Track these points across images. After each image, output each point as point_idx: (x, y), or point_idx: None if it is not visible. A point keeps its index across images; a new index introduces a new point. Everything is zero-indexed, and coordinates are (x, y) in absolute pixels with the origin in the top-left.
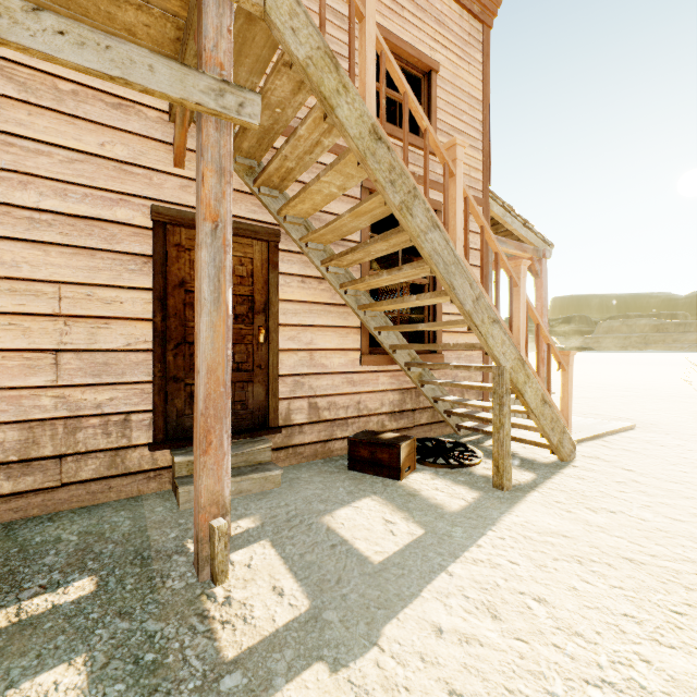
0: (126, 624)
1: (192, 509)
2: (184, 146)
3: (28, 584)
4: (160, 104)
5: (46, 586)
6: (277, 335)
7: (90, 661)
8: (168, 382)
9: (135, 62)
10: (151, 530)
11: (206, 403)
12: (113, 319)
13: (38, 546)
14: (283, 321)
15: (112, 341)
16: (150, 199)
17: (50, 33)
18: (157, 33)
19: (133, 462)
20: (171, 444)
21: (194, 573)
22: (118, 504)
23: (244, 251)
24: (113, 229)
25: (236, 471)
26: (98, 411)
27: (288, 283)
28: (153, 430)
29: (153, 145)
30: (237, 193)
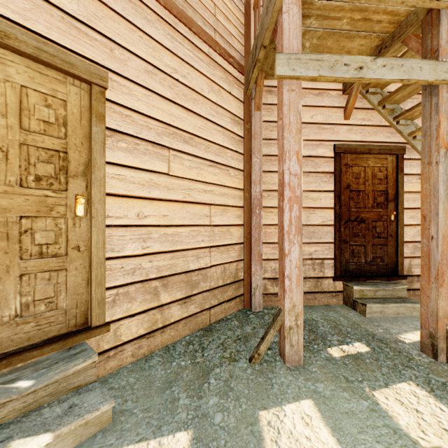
0: (416, 372)
1: (372, 318)
2: (352, 107)
3: (328, 338)
4: (337, 86)
5: (339, 341)
6: (402, 215)
7: (419, 385)
8: (340, 243)
9: (413, 68)
10: (362, 325)
11: (441, 256)
12: (316, 208)
13: (308, 320)
14: (406, 206)
15: (316, 220)
16: (332, 141)
17: (379, 68)
18: (364, 47)
19: (325, 286)
20: (344, 279)
21: (426, 355)
22: (322, 307)
23: (381, 162)
24: (316, 160)
25: (390, 300)
26: (310, 256)
27: (409, 180)
28: (334, 269)
29: (333, 110)
30: (378, 127)
